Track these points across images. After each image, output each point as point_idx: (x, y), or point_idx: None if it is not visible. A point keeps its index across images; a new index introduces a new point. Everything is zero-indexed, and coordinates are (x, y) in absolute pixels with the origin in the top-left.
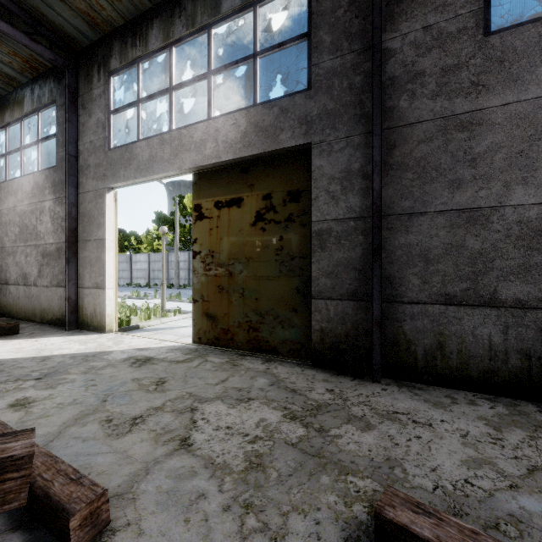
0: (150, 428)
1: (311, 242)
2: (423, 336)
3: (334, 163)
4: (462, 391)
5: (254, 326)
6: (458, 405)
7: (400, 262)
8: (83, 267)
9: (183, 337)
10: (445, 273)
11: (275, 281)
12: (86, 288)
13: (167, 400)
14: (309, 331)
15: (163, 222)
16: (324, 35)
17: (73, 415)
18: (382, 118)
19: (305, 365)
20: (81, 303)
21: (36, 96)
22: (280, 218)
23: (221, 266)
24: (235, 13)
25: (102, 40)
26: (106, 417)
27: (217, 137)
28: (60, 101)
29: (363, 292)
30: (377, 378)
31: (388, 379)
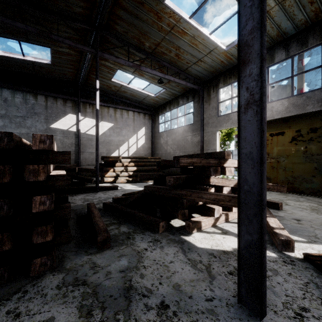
0: None
1: None
2: None
3: None
4: None
5: (291, 182)
6: None
7: None
8: None
9: None
10: None
11: (302, 164)
12: None
13: (269, 198)
14: None
15: None
16: None
17: None
18: None
19: (320, 198)
20: None
21: (184, 99)
22: (305, 139)
23: (273, 158)
24: (281, 61)
25: (215, 77)
26: None
27: (272, 109)
28: (195, 100)
29: None
30: None
31: None
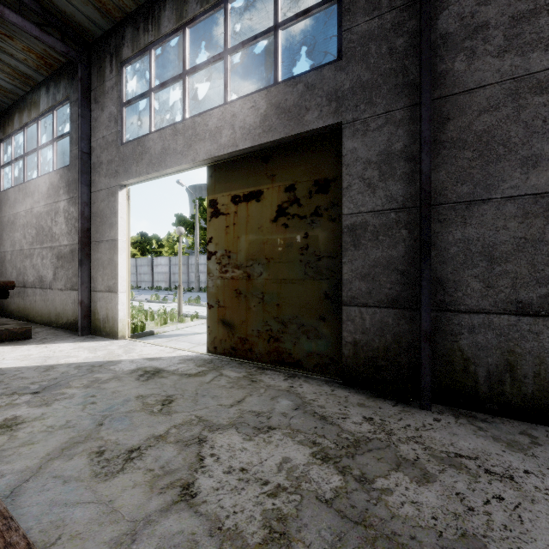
0: (147, 466)
1: (341, 239)
2: (486, 354)
3: (371, 145)
4: (541, 426)
5: (275, 336)
6: (541, 447)
7: (455, 262)
8: (96, 269)
9: (198, 345)
10: (517, 276)
11: (299, 285)
12: (99, 291)
13: (172, 425)
14: (339, 343)
15: (183, 225)
16: None
17: (60, 443)
18: (431, 85)
19: (335, 383)
20: (94, 307)
21: (52, 94)
22: (305, 213)
23: (238, 267)
24: None
25: (115, 28)
26: (98, 447)
27: (233, 123)
28: (74, 97)
29: (407, 298)
30: (426, 405)
31: (439, 406)
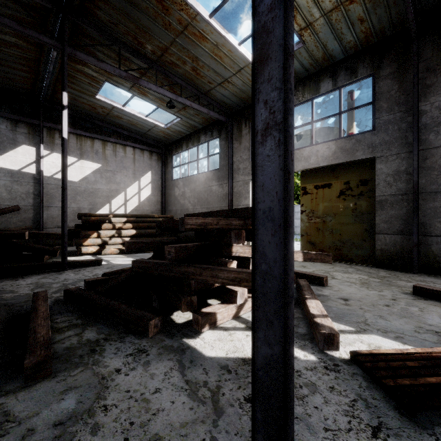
0: None
1: (374, 206)
2: None
3: (389, 167)
4: None
5: (338, 248)
6: None
7: (429, 216)
8: None
9: None
10: None
11: (352, 225)
12: None
13: (313, 270)
14: (373, 251)
15: None
16: (383, 104)
17: None
18: (418, 144)
19: (371, 267)
20: None
21: (208, 135)
22: (355, 194)
23: (318, 218)
24: (327, 92)
25: (248, 107)
26: None
27: (317, 154)
28: (222, 137)
29: (407, 231)
30: (415, 272)
31: (422, 274)
